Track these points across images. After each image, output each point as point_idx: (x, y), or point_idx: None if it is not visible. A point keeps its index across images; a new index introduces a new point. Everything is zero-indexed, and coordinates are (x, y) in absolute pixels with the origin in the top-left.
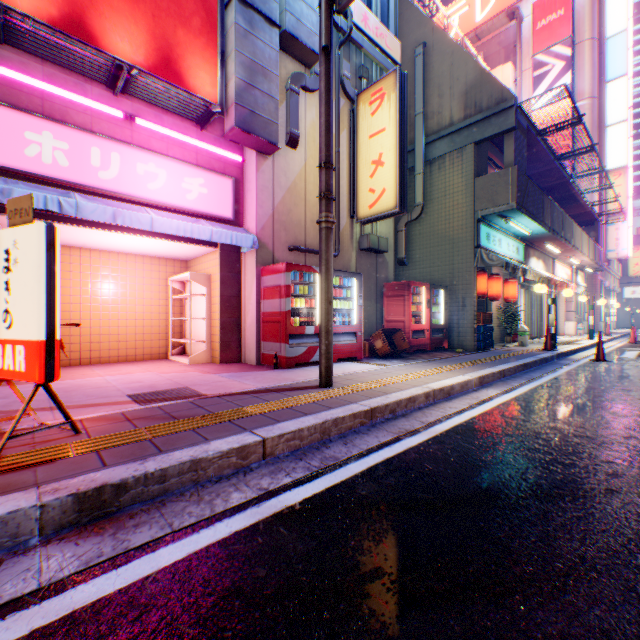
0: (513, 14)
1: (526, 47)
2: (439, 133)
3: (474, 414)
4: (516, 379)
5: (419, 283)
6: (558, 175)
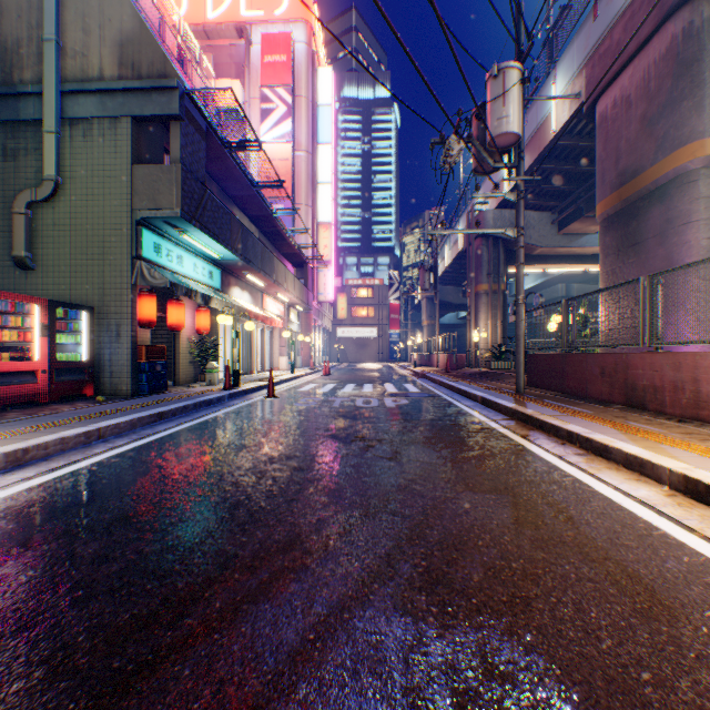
0: (243, 32)
1: (257, 75)
2: (85, 84)
3: None
4: (120, 439)
5: (23, 296)
6: (261, 205)
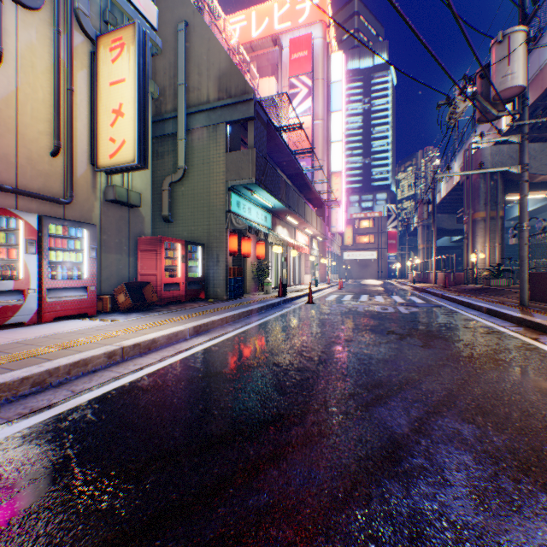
0: (277, 41)
1: (286, 70)
2: (199, 107)
3: (154, 369)
4: (236, 324)
5: (174, 239)
6: (296, 166)
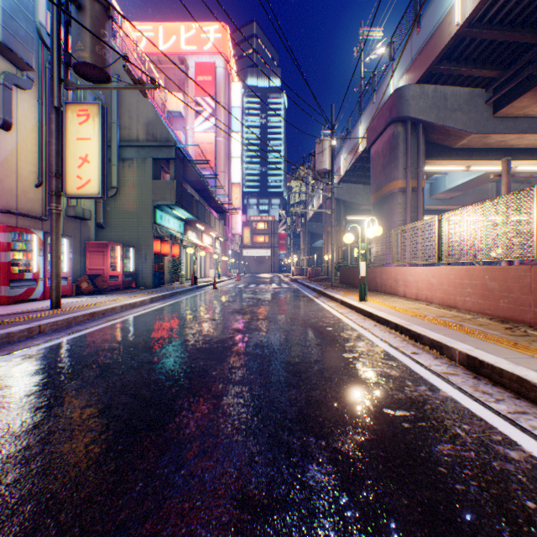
0: (184, 62)
1: (192, 88)
2: (131, 143)
3: (146, 311)
4: (171, 299)
5: (116, 243)
6: (203, 185)
